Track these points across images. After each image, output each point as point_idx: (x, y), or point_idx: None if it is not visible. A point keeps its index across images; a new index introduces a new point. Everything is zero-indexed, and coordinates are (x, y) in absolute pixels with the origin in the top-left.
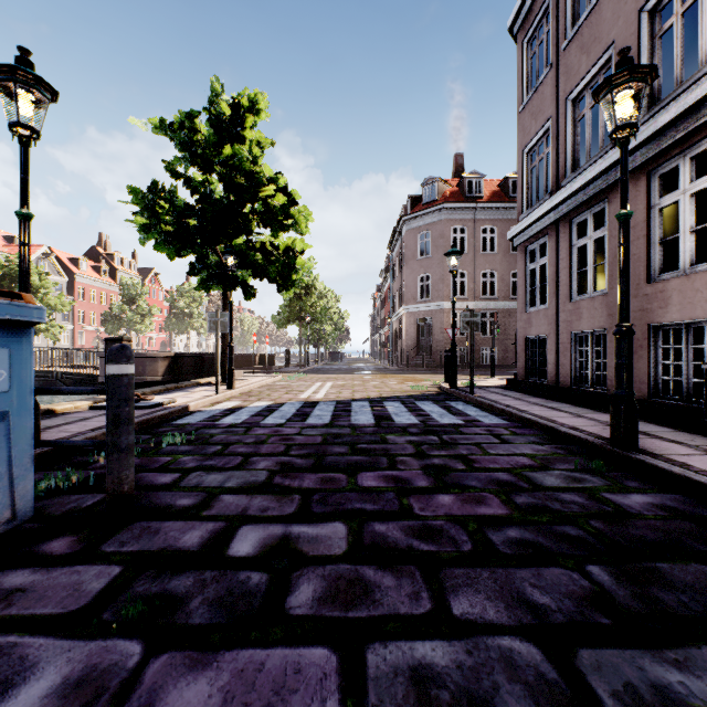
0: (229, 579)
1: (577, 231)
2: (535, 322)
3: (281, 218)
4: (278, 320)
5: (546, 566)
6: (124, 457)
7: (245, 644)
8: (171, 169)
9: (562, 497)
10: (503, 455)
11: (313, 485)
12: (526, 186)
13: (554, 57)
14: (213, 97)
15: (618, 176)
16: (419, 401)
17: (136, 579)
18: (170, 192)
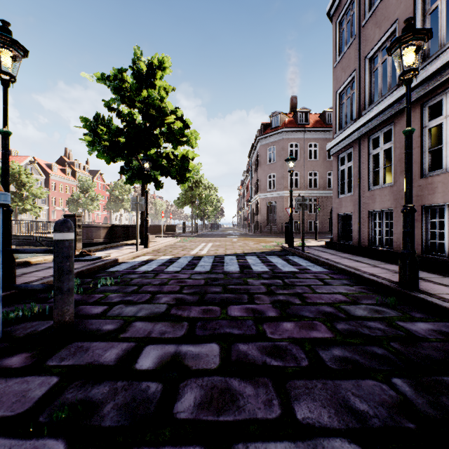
0: (134, 388)
1: (372, 144)
2: (344, 204)
3: (179, 136)
4: (178, 203)
5: (362, 378)
6: (65, 297)
7: (142, 444)
8: (108, 106)
9: (369, 324)
10: (326, 293)
11: (197, 315)
12: (338, 115)
13: (357, 31)
14: (135, 59)
15: (400, 107)
16: (268, 256)
17: (67, 387)
18: (108, 121)
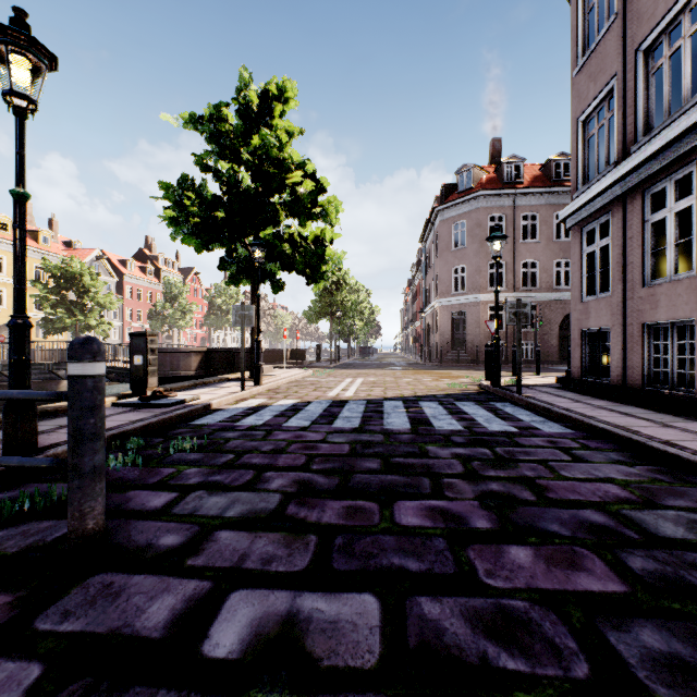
0: None
1: (651, 204)
2: (594, 312)
3: (308, 206)
4: (310, 316)
5: None
6: (87, 484)
7: None
8: (201, 163)
9: None
10: (583, 480)
11: (335, 519)
12: (582, 158)
13: (619, 5)
14: (242, 88)
15: None
16: (459, 401)
17: None
18: (200, 186)
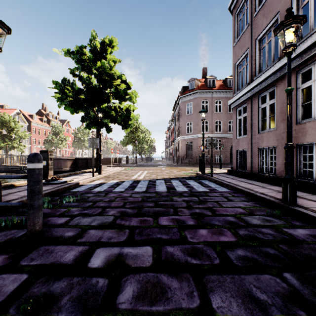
0: (86, 283)
1: (261, 100)
2: (241, 143)
3: (123, 95)
4: (123, 143)
5: (261, 273)
6: (36, 212)
7: None
8: (73, 72)
9: (263, 231)
10: (229, 207)
11: (136, 224)
12: (236, 80)
13: (250, 20)
14: (92, 39)
15: (281, 74)
16: (187, 180)
17: (34, 283)
18: (72, 83)
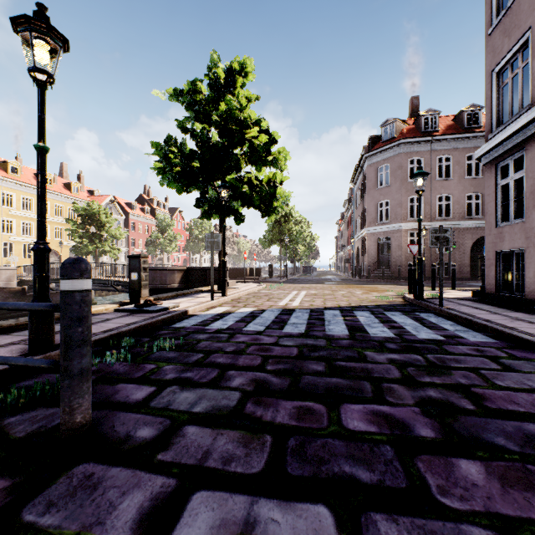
0: None
1: None
2: (508, 236)
3: (263, 155)
4: (264, 242)
5: None
6: (76, 384)
7: None
8: (181, 126)
9: None
10: (518, 390)
11: (288, 420)
12: (496, 104)
13: None
14: (212, 67)
15: None
16: (387, 311)
17: None
18: (181, 144)
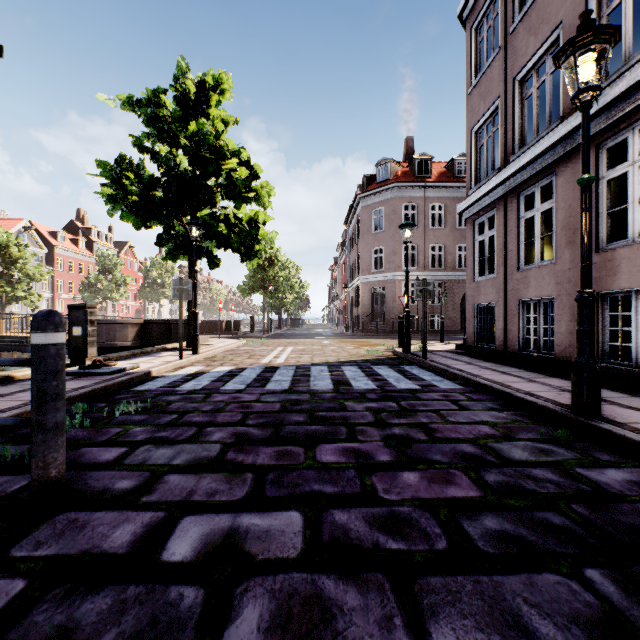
0: (156, 599)
1: (524, 204)
2: (483, 290)
3: (243, 190)
4: (244, 289)
5: (537, 571)
6: (51, 438)
7: None
8: (139, 144)
9: (535, 474)
10: (464, 423)
11: (268, 461)
12: (475, 163)
13: (502, 41)
14: (179, 76)
15: (566, 150)
16: (375, 365)
17: (39, 601)
18: (138, 166)
